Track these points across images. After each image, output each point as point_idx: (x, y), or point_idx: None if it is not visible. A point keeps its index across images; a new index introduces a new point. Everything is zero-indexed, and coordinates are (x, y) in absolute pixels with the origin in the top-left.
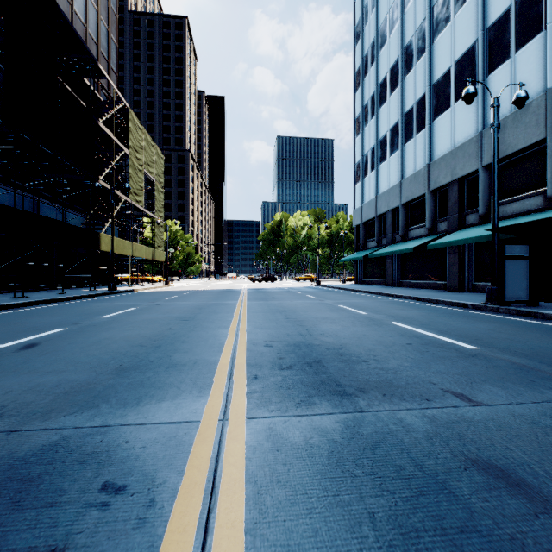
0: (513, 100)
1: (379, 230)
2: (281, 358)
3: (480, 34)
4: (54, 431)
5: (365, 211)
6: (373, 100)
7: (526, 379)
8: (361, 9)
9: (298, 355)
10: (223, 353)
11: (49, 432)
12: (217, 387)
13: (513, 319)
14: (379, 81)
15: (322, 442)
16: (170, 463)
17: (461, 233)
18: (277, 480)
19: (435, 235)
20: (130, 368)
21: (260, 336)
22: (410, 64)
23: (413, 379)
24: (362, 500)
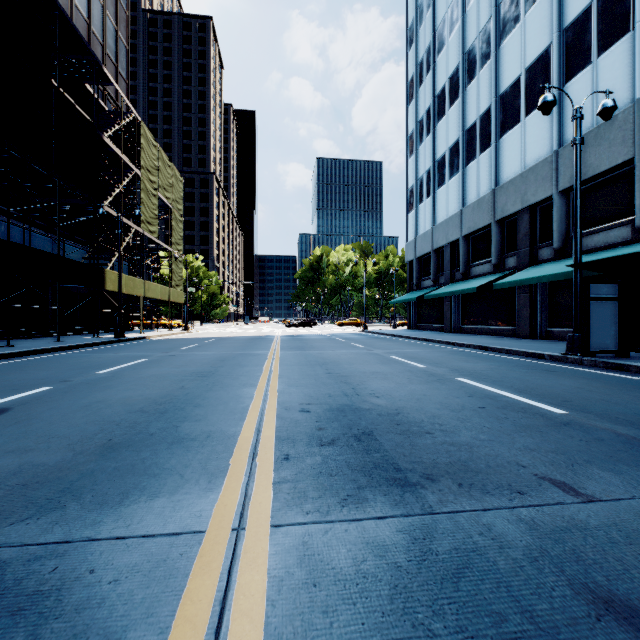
0: (599, 111)
1: (436, 267)
2: (321, 428)
3: (556, 36)
4: None
5: (419, 245)
6: (429, 114)
7: None
8: (415, 9)
9: (343, 425)
10: (246, 421)
11: None
12: (234, 474)
13: (602, 373)
14: (435, 92)
15: (379, 567)
16: (150, 612)
17: (534, 270)
18: None
19: (502, 273)
20: (121, 445)
21: (294, 398)
22: (473, 72)
23: (495, 460)
24: None
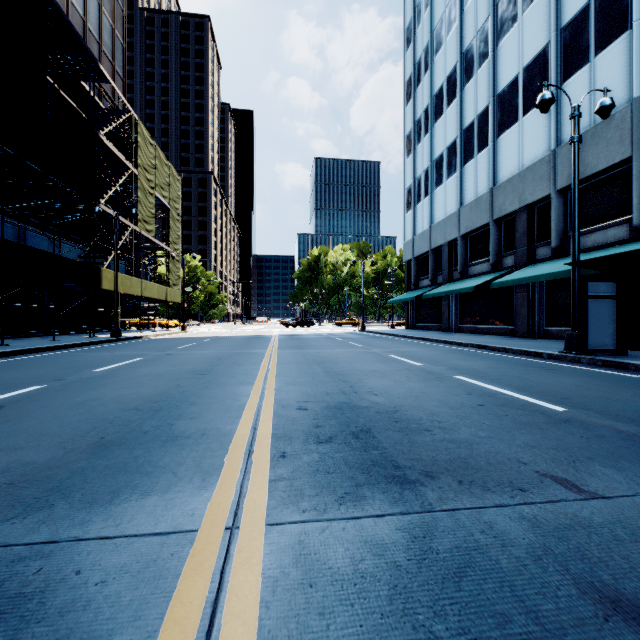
0: (596, 109)
1: (434, 266)
2: (318, 426)
3: (554, 35)
4: None
5: (417, 244)
6: (427, 114)
7: None
8: (413, 8)
9: (341, 422)
10: (243, 419)
11: None
12: (229, 472)
13: (600, 372)
14: (433, 92)
15: (378, 567)
16: (138, 615)
17: (531, 269)
18: None
19: (499, 272)
20: (114, 443)
21: (291, 396)
22: (471, 71)
23: (496, 457)
24: None
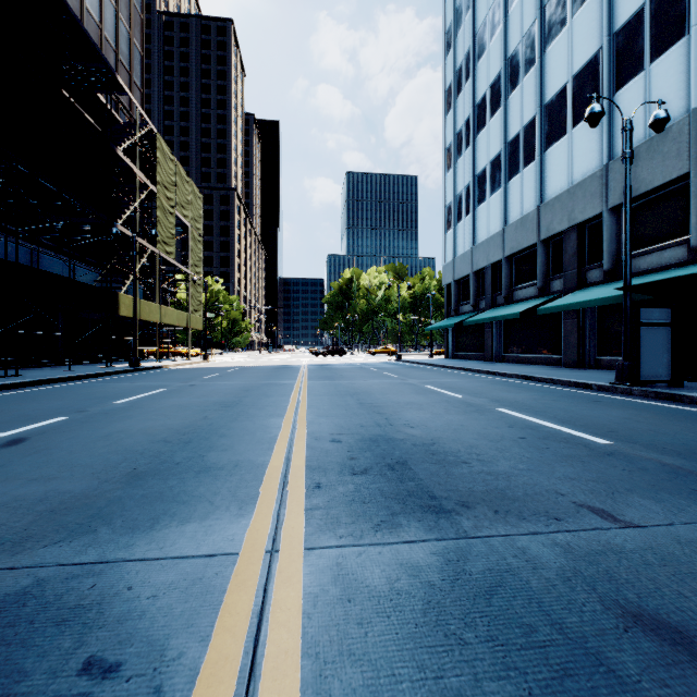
0: (650, 122)
1: (477, 290)
2: (353, 458)
3: (606, 41)
4: (26, 571)
5: (458, 266)
6: (469, 125)
7: (686, 488)
8: (453, 10)
9: (376, 454)
10: (275, 451)
11: (18, 573)
12: (265, 501)
13: (653, 404)
14: (475, 101)
15: (413, 586)
16: (190, 623)
17: (582, 293)
18: (349, 652)
19: (547, 297)
20: (147, 474)
21: (324, 428)
22: (516, 79)
23: (533, 489)
24: (479, 686)
